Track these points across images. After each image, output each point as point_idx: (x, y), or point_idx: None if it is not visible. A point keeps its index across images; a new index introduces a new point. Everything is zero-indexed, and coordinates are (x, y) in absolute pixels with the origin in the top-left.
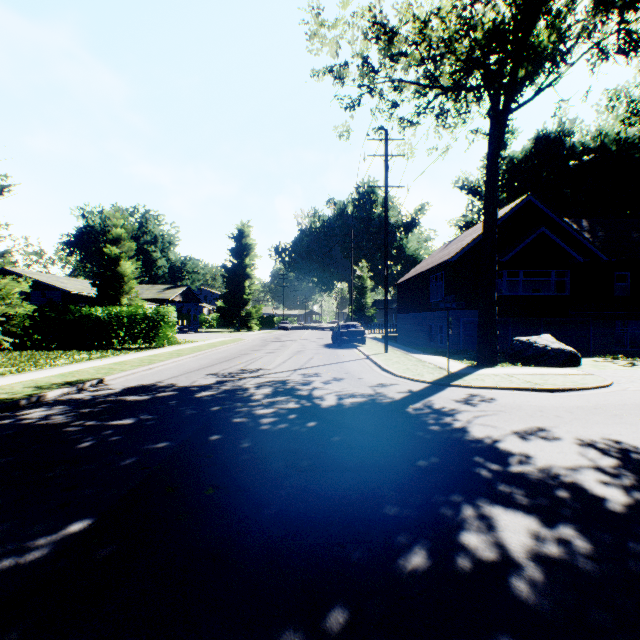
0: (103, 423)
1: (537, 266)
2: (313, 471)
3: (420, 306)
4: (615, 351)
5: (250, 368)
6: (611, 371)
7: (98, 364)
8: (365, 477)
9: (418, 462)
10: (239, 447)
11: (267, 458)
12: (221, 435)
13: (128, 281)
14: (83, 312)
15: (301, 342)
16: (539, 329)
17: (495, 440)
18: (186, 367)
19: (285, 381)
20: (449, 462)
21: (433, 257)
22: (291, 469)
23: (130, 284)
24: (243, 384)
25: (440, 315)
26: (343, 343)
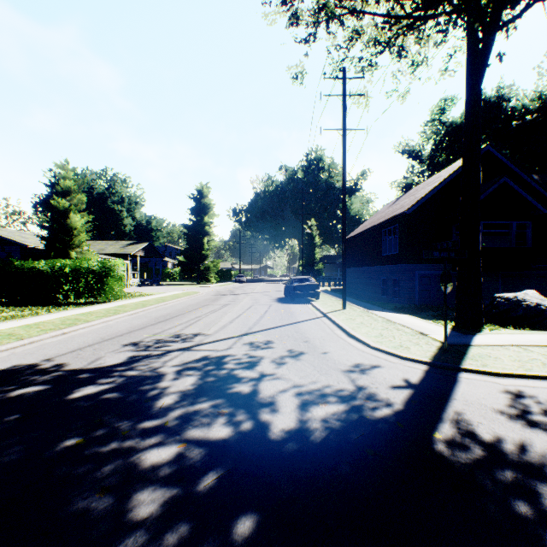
0: None
1: (498, 218)
2: None
3: (371, 260)
4: None
5: (186, 332)
6: None
7: (4, 327)
8: None
9: None
10: None
11: None
12: None
13: (78, 234)
14: (25, 265)
15: (254, 295)
16: (497, 283)
17: None
18: (110, 331)
19: (222, 359)
20: None
21: (382, 213)
22: None
23: (80, 237)
24: (161, 365)
25: (394, 269)
26: (296, 297)
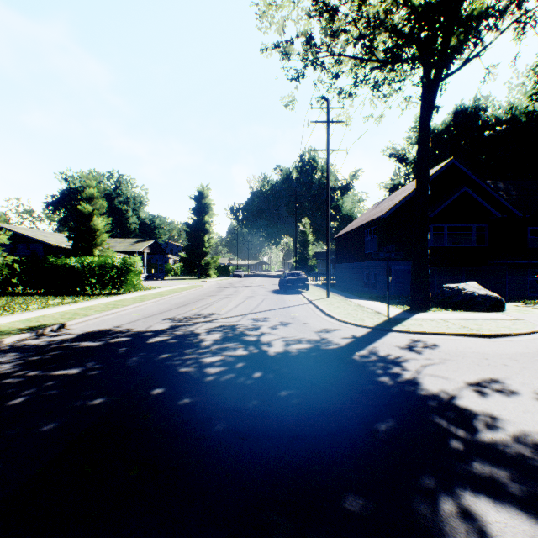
0: (46, 373)
1: (460, 221)
2: (258, 439)
3: (356, 257)
4: (528, 296)
5: (204, 313)
6: (536, 316)
7: (65, 309)
8: (317, 448)
9: (374, 425)
10: (179, 404)
11: (208, 420)
12: (163, 388)
13: (100, 235)
14: (59, 262)
15: (252, 288)
16: (461, 277)
17: (451, 395)
18: (146, 312)
19: (235, 326)
20: (409, 426)
21: (367, 214)
22: (233, 436)
23: (102, 237)
24: (195, 329)
25: (374, 264)
26: (289, 289)
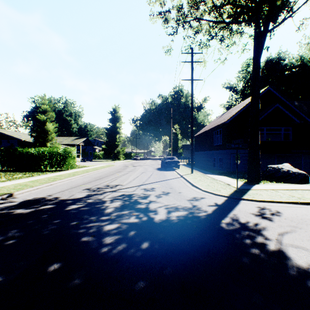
0: None
1: (274, 125)
2: None
3: (208, 147)
4: None
5: (112, 184)
6: None
7: (21, 181)
8: None
9: None
10: (69, 287)
11: None
12: (60, 263)
13: (51, 134)
14: (24, 150)
15: (144, 167)
16: (274, 160)
17: None
18: (73, 183)
19: (131, 195)
20: None
21: (214, 122)
22: None
23: (52, 135)
24: (103, 198)
25: (219, 152)
26: (167, 167)
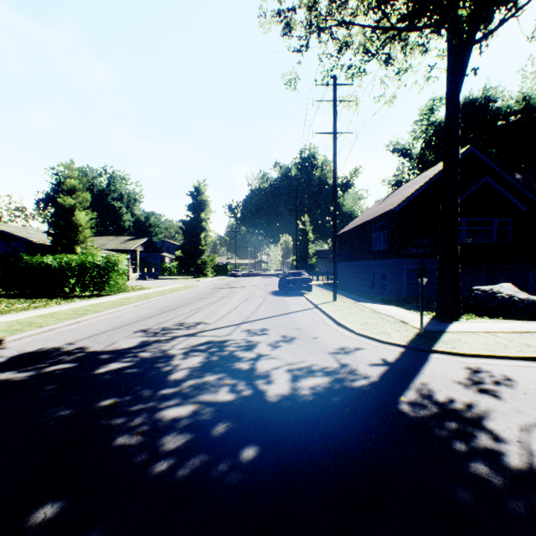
0: None
1: (480, 215)
2: None
3: (361, 255)
4: None
5: (189, 321)
6: None
7: (22, 316)
8: None
9: None
10: None
11: None
12: (61, 504)
13: (83, 230)
14: (34, 260)
15: (249, 289)
16: (480, 277)
17: None
18: (119, 320)
19: (223, 343)
20: None
21: (372, 209)
22: None
23: (85, 233)
24: (170, 348)
25: (382, 263)
26: (290, 290)
